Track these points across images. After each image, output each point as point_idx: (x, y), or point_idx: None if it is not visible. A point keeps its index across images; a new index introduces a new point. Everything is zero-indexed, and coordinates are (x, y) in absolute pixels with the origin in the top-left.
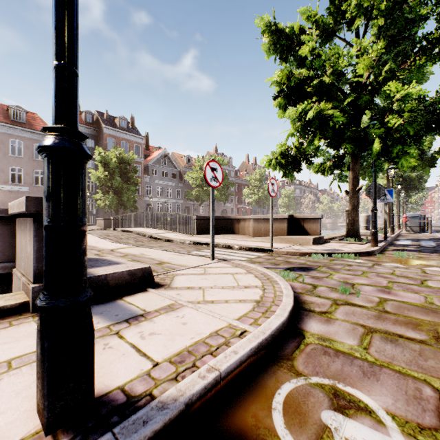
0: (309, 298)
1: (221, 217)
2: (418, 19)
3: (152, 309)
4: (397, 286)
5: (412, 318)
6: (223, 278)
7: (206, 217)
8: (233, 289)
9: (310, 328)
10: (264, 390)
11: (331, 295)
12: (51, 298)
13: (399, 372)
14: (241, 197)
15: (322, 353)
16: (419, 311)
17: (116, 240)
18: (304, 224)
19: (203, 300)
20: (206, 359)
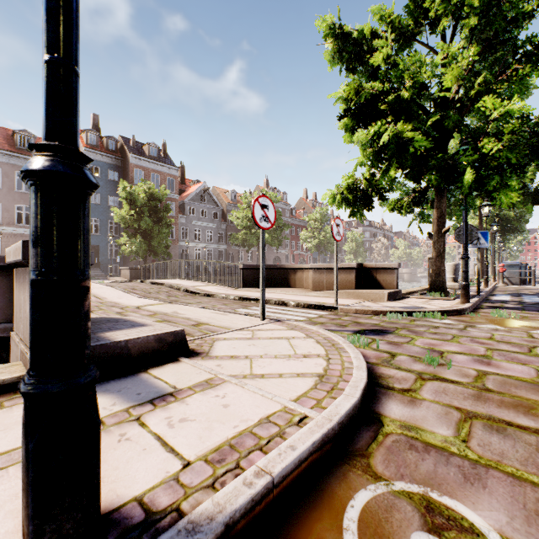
0: (386, 370)
1: (273, 266)
2: (521, 18)
3: (185, 386)
4: (498, 355)
5: (522, 399)
6: (275, 344)
7: (255, 266)
8: (289, 359)
9: (389, 412)
10: (331, 500)
11: (414, 366)
12: (38, 380)
13: (513, 476)
14: (298, 242)
15: (407, 447)
16: (531, 389)
17: (144, 295)
18: (377, 275)
19: (251, 374)
20: (254, 458)
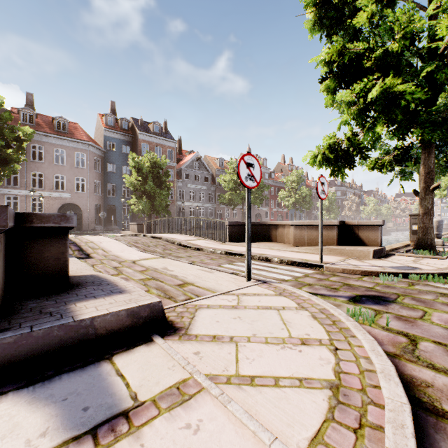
0: (416, 370)
1: (255, 223)
2: None
3: (149, 396)
4: None
5: None
6: (264, 318)
7: (239, 223)
8: (283, 347)
9: None
10: None
11: None
12: None
13: None
14: (276, 200)
15: None
16: None
17: (143, 248)
18: (359, 232)
19: (236, 375)
20: None
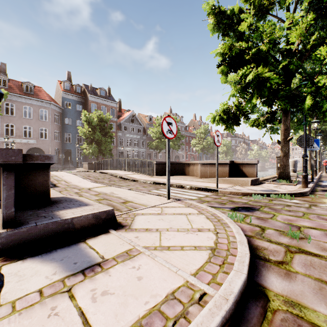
0: (261, 242)
1: (174, 162)
2: None
3: (110, 256)
4: None
5: None
6: (177, 219)
7: (163, 162)
8: (187, 233)
9: (271, 286)
10: None
11: (281, 239)
12: None
13: None
14: (190, 146)
15: None
16: None
17: (94, 180)
18: (243, 168)
19: (160, 246)
20: None
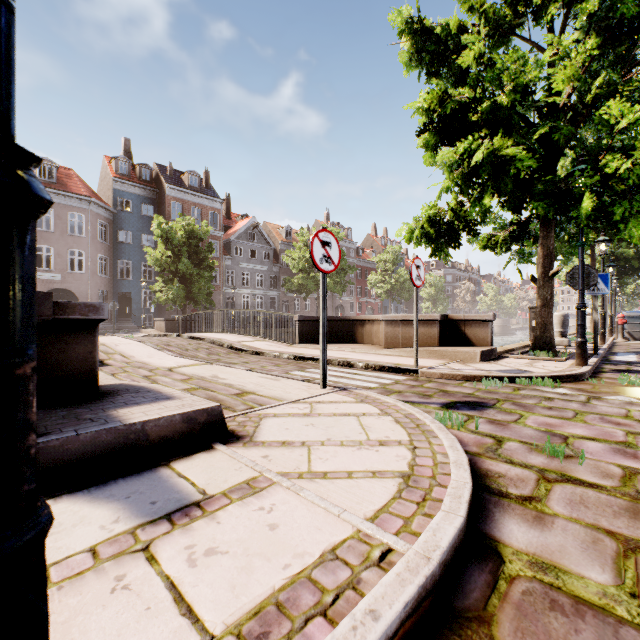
0: (494, 464)
1: (335, 317)
2: None
3: (218, 490)
4: None
5: None
6: (341, 424)
7: (314, 318)
8: (360, 448)
9: (509, 538)
10: None
11: (531, 459)
12: None
13: None
14: (365, 287)
15: (548, 606)
16: None
17: (179, 353)
18: (466, 329)
19: (309, 471)
20: (314, 632)
